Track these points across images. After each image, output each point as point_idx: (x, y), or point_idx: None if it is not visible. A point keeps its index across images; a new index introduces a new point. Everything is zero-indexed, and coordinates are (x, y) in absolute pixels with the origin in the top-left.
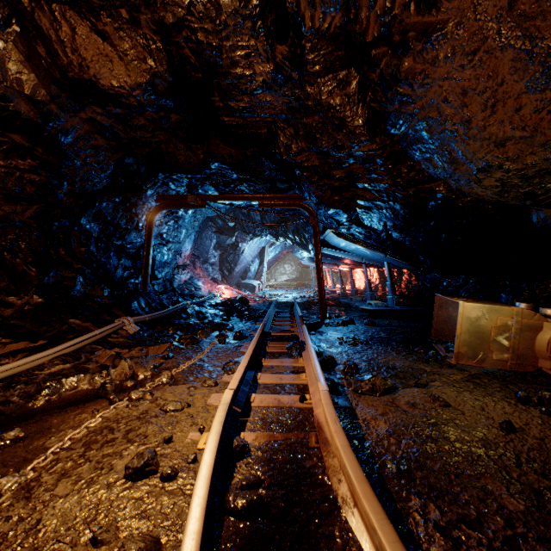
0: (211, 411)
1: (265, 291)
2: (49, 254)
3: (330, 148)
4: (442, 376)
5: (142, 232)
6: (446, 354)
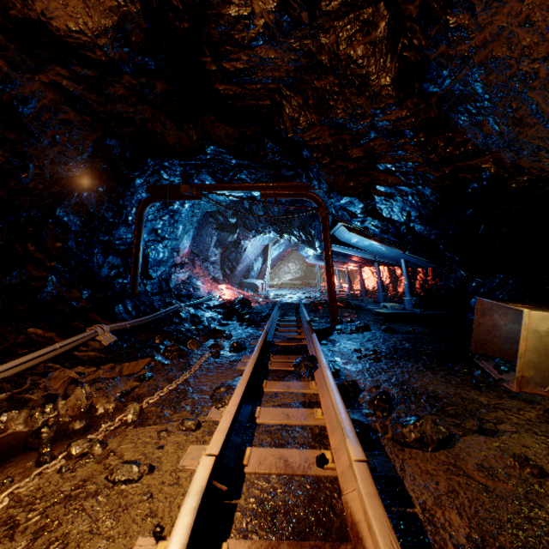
0: (182, 481)
1: (269, 291)
2: (14, 250)
3: (346, 118)
4: (510, 413)
5: (133, 227)
6: (498, 375)
